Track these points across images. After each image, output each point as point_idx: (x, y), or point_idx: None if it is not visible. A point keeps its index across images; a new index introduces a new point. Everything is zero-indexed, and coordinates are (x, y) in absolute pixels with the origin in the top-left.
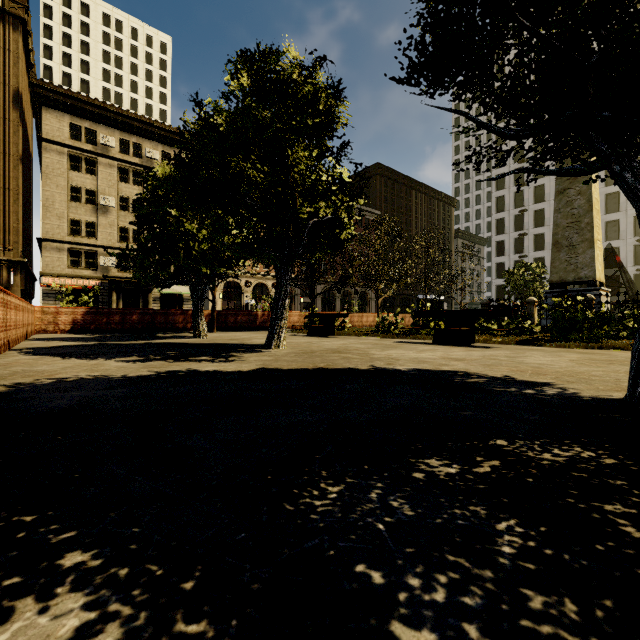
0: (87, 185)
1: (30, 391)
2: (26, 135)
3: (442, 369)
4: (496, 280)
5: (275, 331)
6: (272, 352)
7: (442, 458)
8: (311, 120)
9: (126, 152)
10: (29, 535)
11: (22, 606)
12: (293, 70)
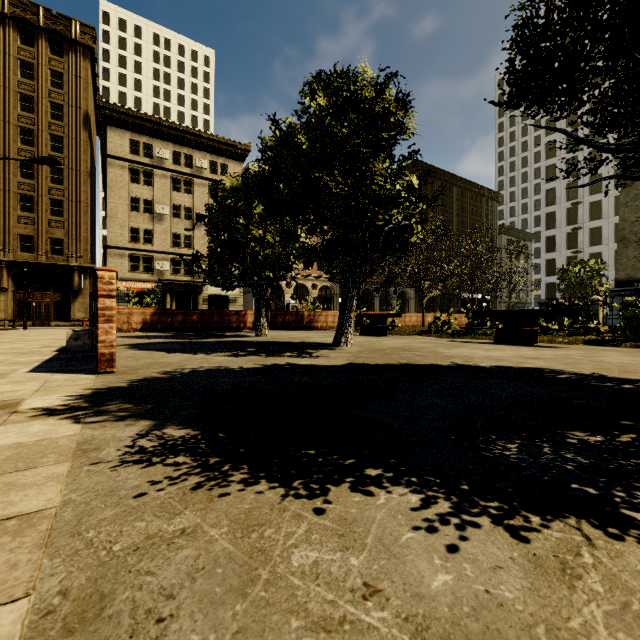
0: (145, 195)
1: (185, 377)
2: (92, 152)
3: (524, 366)
4: (546, 278)
5: (343, 330)
6: (344, 350)
7: (583, 431)
8: (386, 134)
9: (178, 163)
10: (326, 460)
11: (373, 490)
12: (367, 88)
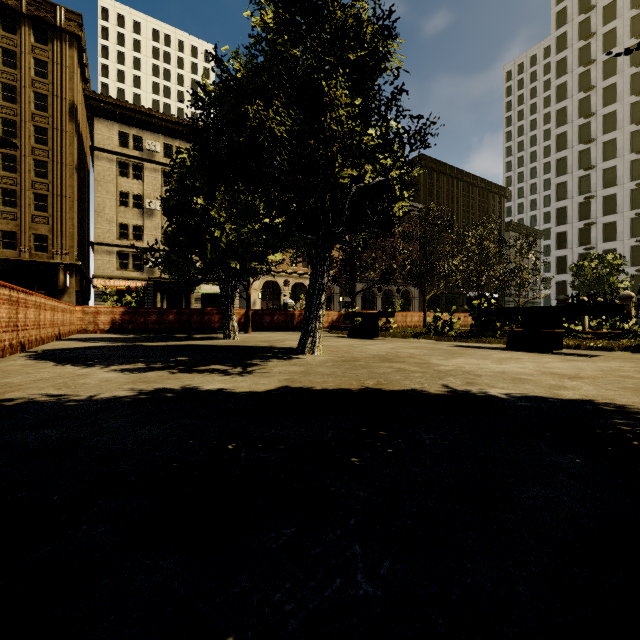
0: (134, 190)
1: None
2: (82, 146)
3: (565, 397)
4: (556, 276)
5: (309, 333)
6: (304, 359)
7: None
8: (354, 54)
9: (170, 156)
10: None
11: None
12: None
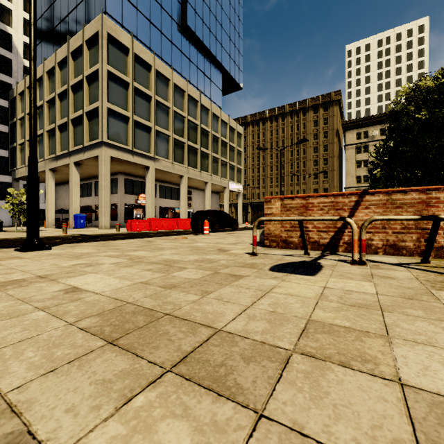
0: (364, 158)
1: None
2: (340, 143)
3: None
4: None
5: None
6: None
7: None
8: None
9: (383, 134)
10: None
11: None
12: None
